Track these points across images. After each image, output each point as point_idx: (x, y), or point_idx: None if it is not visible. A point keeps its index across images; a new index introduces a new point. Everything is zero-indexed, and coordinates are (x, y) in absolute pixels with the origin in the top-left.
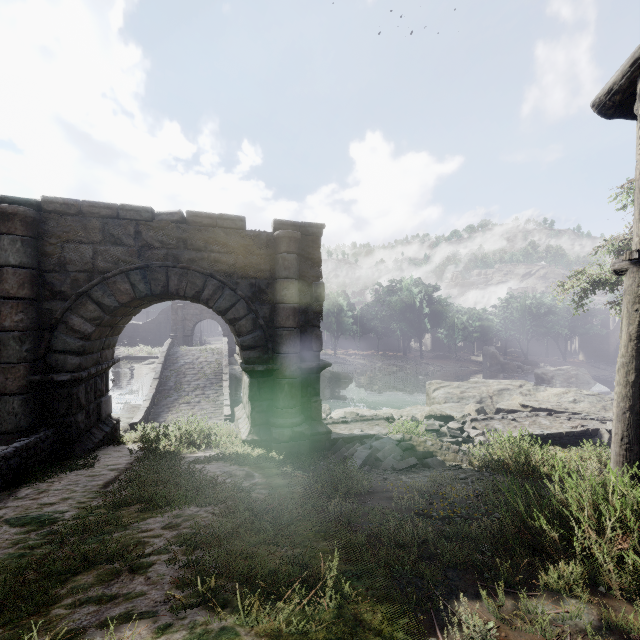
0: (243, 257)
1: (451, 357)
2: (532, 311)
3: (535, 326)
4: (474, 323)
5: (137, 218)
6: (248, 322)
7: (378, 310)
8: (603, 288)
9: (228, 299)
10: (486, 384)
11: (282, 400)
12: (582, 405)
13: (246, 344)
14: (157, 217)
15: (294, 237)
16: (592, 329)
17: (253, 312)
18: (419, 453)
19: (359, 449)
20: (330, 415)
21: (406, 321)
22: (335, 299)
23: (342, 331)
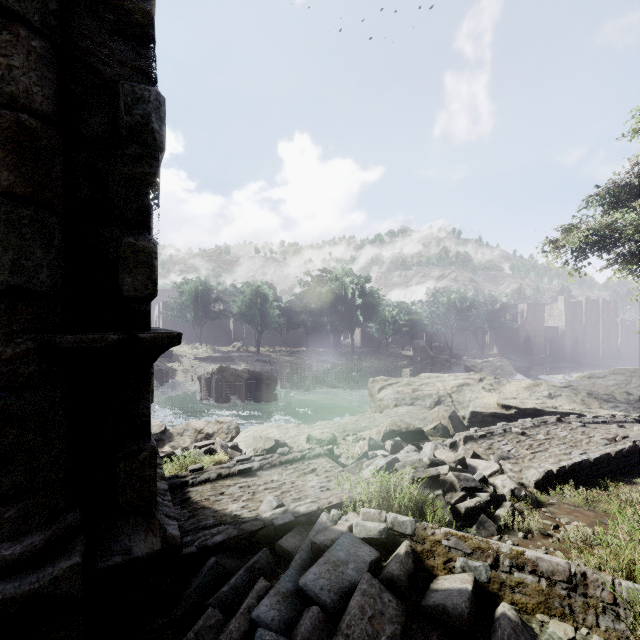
0: None
1: (382, 352)
2: (457, 305)
3: (459, 320)
4: (404, 317)
5: None
6: None
7: (307, 302)
8: (602, 246)
9: None
10: (441, 379)
11: None
12: (560, 400)
13: None
14: None
15: None
16: (506, 323)
17: None
18: (456, 611)
19: (260, 630)
20: (236, 438)
21: (337, 314)
22: (258, 287)
23: (266, 324)
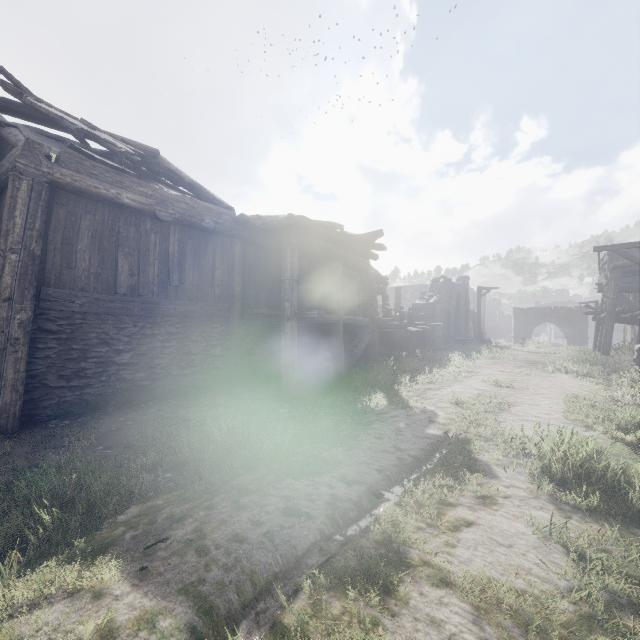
0: (565, 314)
1: None
2: None
3: None
4: None
5: (542, 309)
6: (567, 328)
7: None
8: None
9: (562, 323)
10: None
11: (576, 344)
12: None
13: (566, 332)
14: (546, 308)
15: (579, 310)
16: None
17: (568, 326)
18: None
19: None
20: None
21: None
22: None
23: None
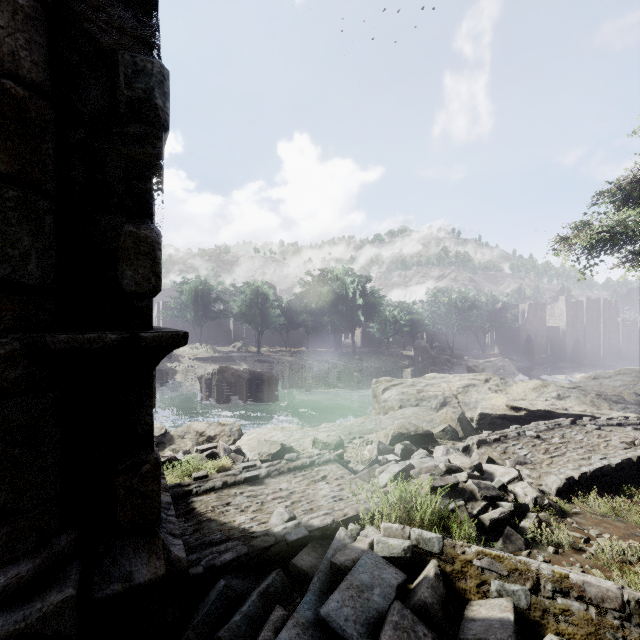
0: None
1: (383, 352)
2: (458, 305)
3: (460, 320)
4: (405, 317)
5: None
6: None
7: (308, 302)
8: (615, 244)
9: None
10: (446, 380)
11: None
12: (569, 401)
13: None
14: None
15: None
16: (507, 323)
17: None
18: None
19: None
20: (239, 441)
21: (338, 313)
22: (259, 287)
23: (267, 324)
